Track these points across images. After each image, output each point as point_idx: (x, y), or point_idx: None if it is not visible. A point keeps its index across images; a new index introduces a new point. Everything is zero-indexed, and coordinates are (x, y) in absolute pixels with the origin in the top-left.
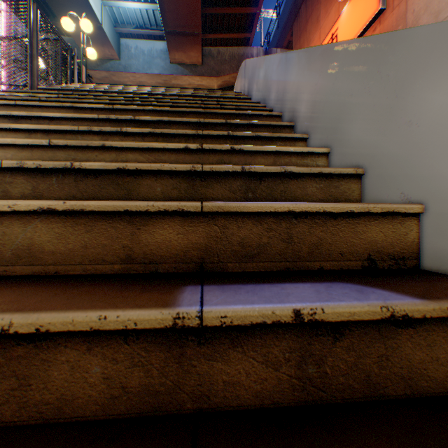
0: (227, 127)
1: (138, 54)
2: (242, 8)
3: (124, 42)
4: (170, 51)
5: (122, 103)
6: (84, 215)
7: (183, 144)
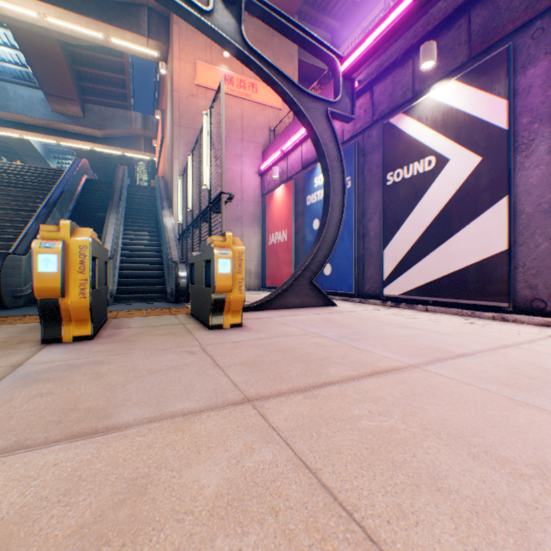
0: (39, 198)
1: (18, 98)
2: (115, 88)
3: (2, 84)
4: (51, 104)
5: (4, 185)
6: (1, 213)
7: (20, 203)
